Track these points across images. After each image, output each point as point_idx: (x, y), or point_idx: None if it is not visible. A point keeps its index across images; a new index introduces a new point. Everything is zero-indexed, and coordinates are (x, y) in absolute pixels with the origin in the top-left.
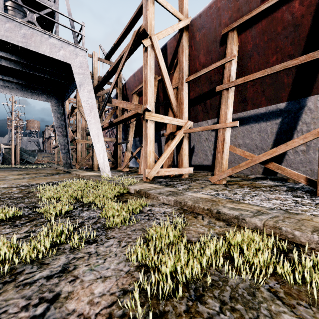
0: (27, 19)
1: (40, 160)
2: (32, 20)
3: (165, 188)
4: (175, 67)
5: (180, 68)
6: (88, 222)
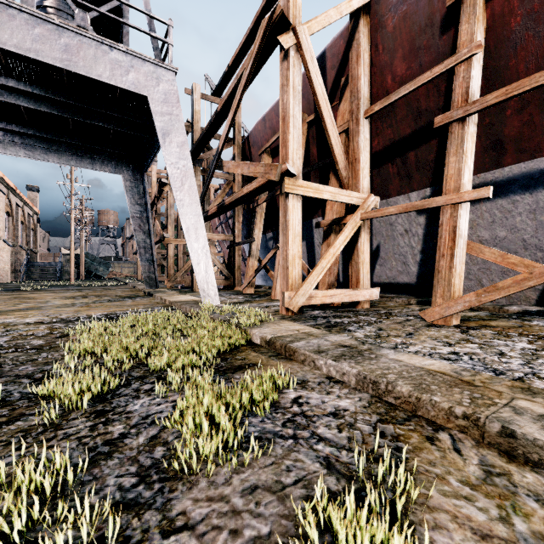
0: (74, 22)
1: (116, 274)
2: (84, 25)
3: (328, 336)
4: (342, 92)
5: (352, 90)
6: (136, 439)
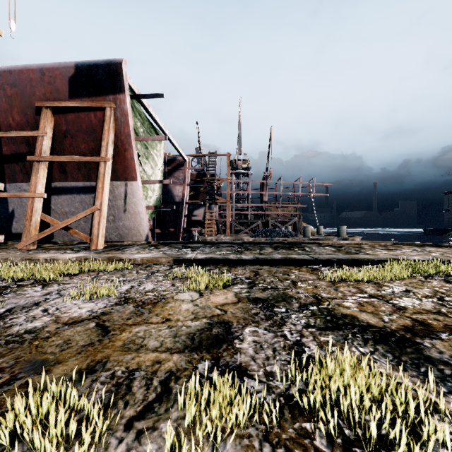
0: None
1: None
2: None
3: None
4: None
5: None
6: None
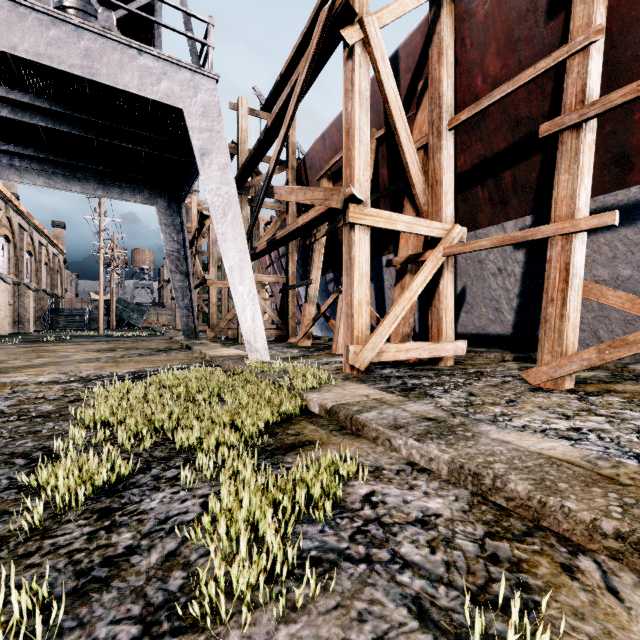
0: (98, 24)
1: (152, 322)
2: (109, 26)
3: (406, 405)
4: (419, 99)
5: (433, 96)
6: (147, 556)
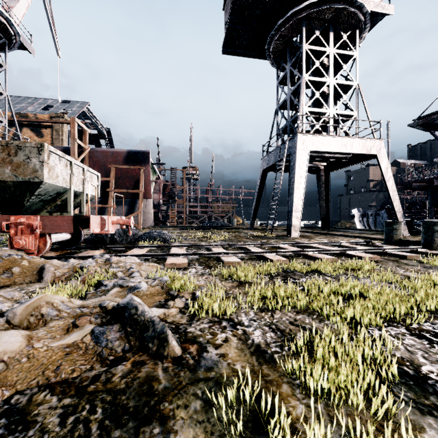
0: None
1: None
2: None
3: None
4: None
5: None
6: None
